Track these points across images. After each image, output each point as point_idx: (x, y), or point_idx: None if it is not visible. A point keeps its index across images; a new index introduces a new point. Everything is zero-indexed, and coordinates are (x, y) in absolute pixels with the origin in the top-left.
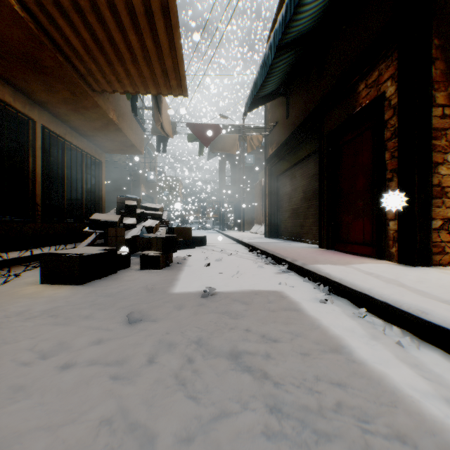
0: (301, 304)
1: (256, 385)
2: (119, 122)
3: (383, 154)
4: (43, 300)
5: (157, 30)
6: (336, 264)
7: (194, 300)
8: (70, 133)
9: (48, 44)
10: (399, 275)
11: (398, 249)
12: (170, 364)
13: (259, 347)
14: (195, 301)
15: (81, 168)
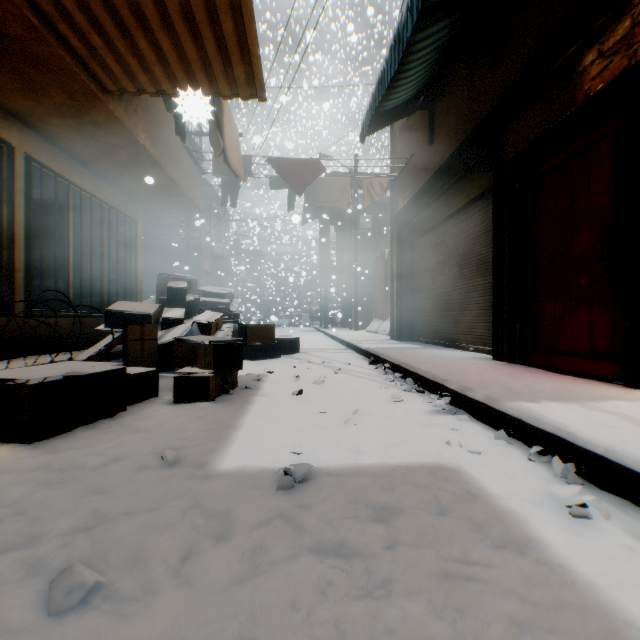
0: (528, 521)
1: None
2: (158, 153)
3: None
4: None
5: None
6: (560, 401)
7: (259, 501)
8: (80, 173)
9: None
10: None
11: None
12: None
13: None
14: (260, 506)
15: (100, 230)
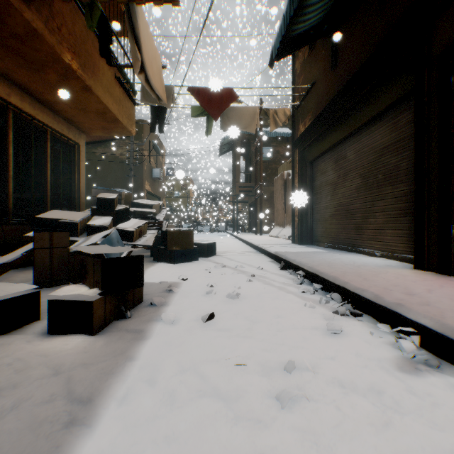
0: None
1: None
2: (87, 77)
3: None
4: None
5: None
6: None
7: None
8: (20, 96)
9: None
10: None
11: None
12: None
13: None
14: None
15: (44, 150)
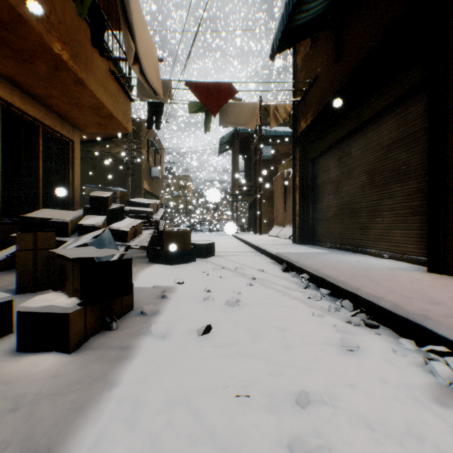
0: None
1: None
2: (79, 69)
3: None
4: None
5: None
6: None
7: None
8: (9, 90)
9: None
10: None
11: None
12: None
13: None
14: None
15: (36, 146)
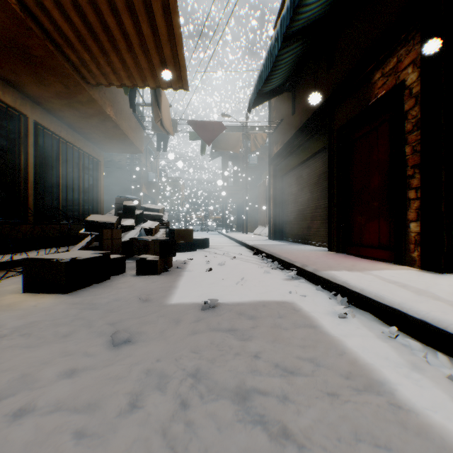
0: (317, 319)
1: (273, 451)
2: (117, 119)
3: (403, 148)
4: (19, 313)
5: (154, 13)
6: (352, 270)
7: (193, 314)
8: (66, 131)
9: (36, 30)
10: (429, 285)
11: (421, 253)
12: (157, 411)
13: (273, 383)
14: (194, 316)
15: (78, 167)
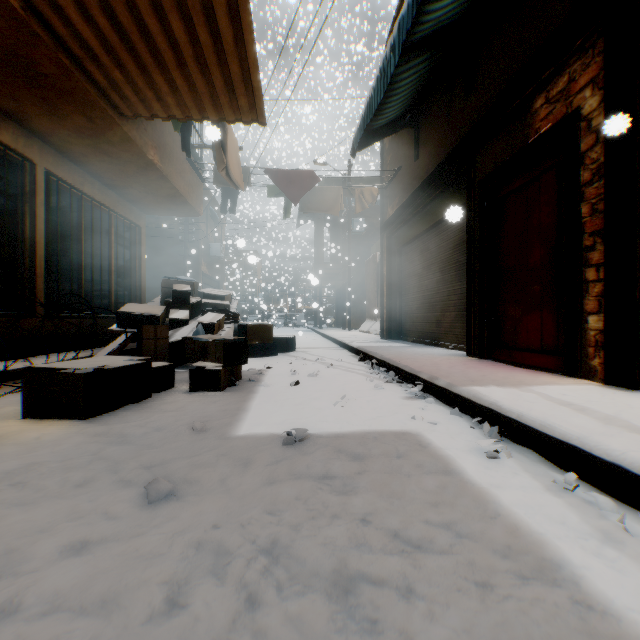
0: (455, 460)
1: None
2: (164, 166)
3: (577, 207)
4: (13, 450)
5: (215, 11)
6: (504, 386)
7: (270, 451)
8: (91, 184)
9: (45, 37)
10: (619, 408)
11: (604, 361)
12: (209, 614)
13: (391, 566)
14: (271, 454)
15: (108, 236)
